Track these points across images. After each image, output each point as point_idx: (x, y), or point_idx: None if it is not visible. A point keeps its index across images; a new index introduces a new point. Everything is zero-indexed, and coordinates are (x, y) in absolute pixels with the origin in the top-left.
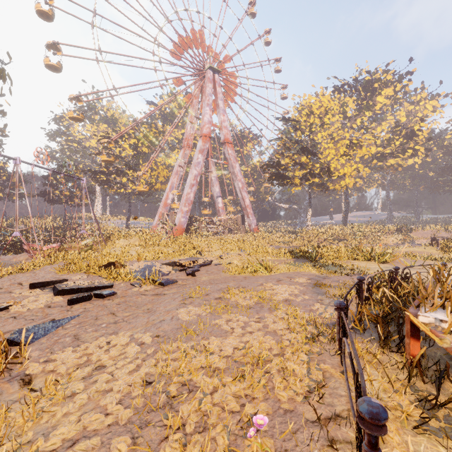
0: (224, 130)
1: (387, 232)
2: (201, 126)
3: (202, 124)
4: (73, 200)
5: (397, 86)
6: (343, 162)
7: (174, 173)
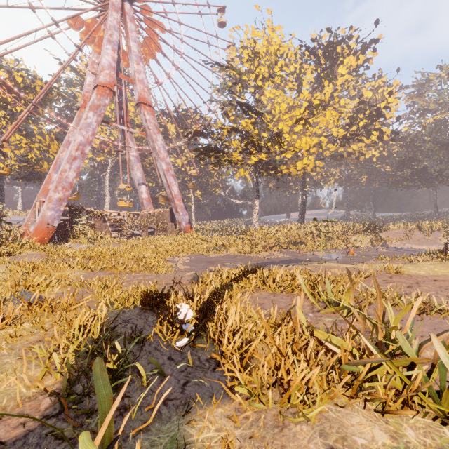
0: (138, 84)
1: (353, 231)
2: (98, 71)
3: (99, 69)
4: None
5: (359, 59)
6: (300, 127)
7: (63, 144)
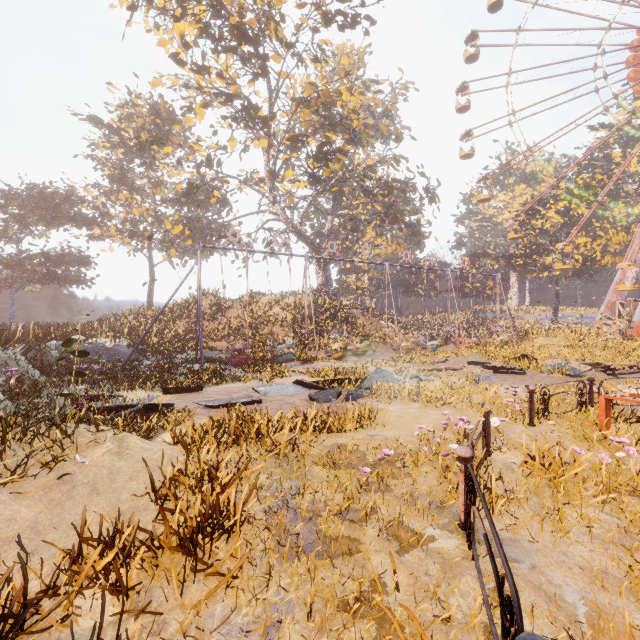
0: None
1: None
2: None
3: None
4: (484, 292)
5: None
6: None
7: (638, 236)
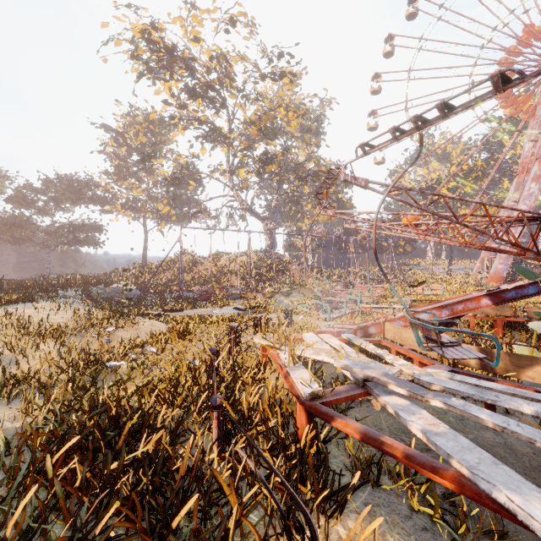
0: None
1: None
2: (539, 143)
3: (540, 141)
4: (398, 250)
5: None
6: None
7: (502, 210)
